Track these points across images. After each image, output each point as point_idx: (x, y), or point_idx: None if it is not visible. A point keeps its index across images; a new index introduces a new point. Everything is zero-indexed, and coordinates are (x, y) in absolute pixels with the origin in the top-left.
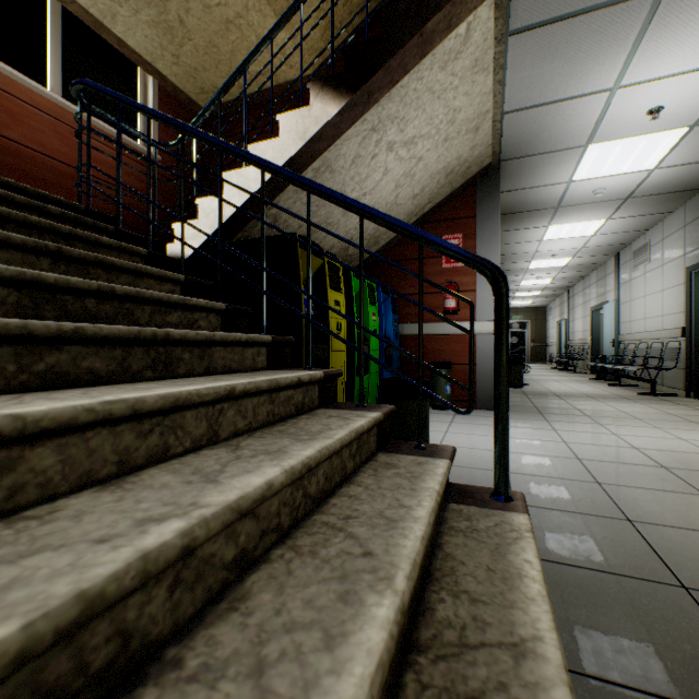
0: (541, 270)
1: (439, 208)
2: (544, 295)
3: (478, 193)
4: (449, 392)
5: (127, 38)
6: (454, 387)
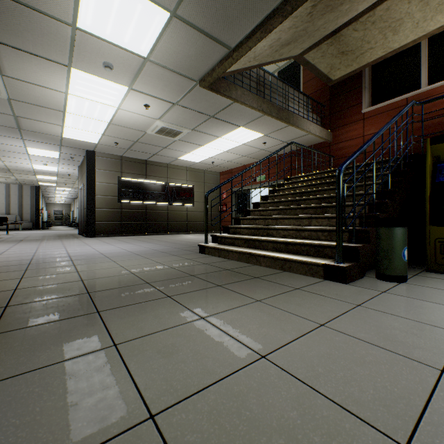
0: None
1: None
2: None
3: None
4: None
5: None
6: None
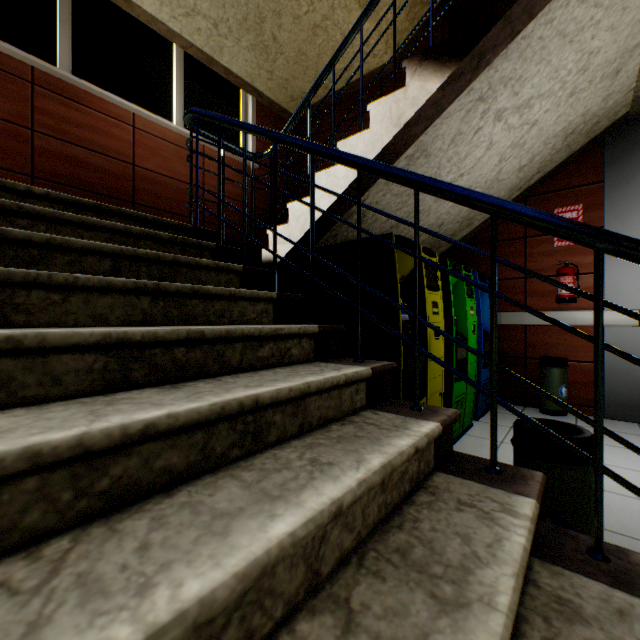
0: None
1: (549, 177)
2: None
3: (607, 153)
4: (564, 395)
5: (231, 66)
6: (571, 388)
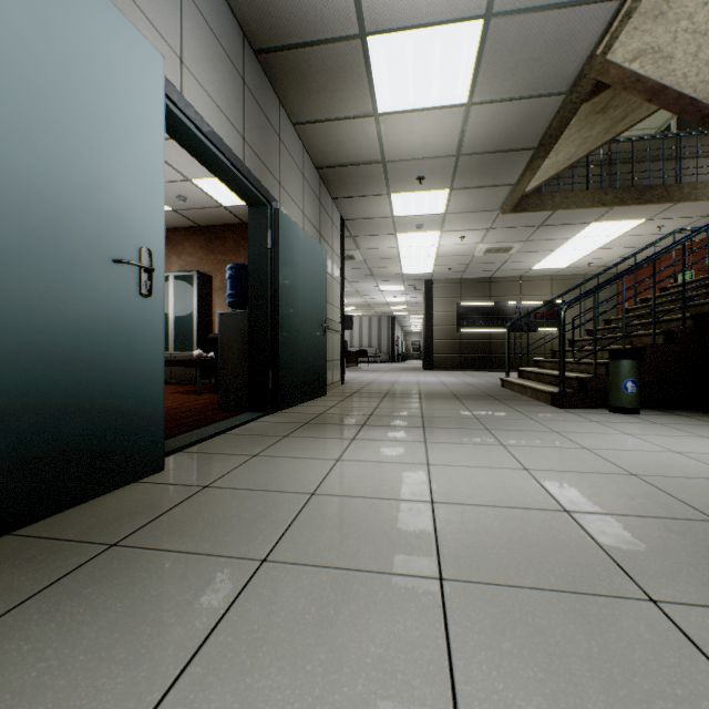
0: None
1: None
2: None
3: None
4: None
5: None
6: None
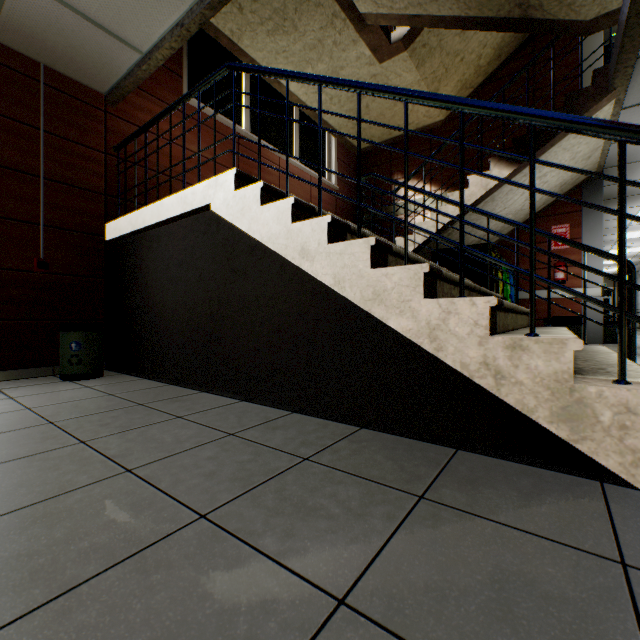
0: (632, 240)
1: (548, 206)
2: (633, 262)
3: (583, 194)
4: None
5: (329, 120)
6: None
